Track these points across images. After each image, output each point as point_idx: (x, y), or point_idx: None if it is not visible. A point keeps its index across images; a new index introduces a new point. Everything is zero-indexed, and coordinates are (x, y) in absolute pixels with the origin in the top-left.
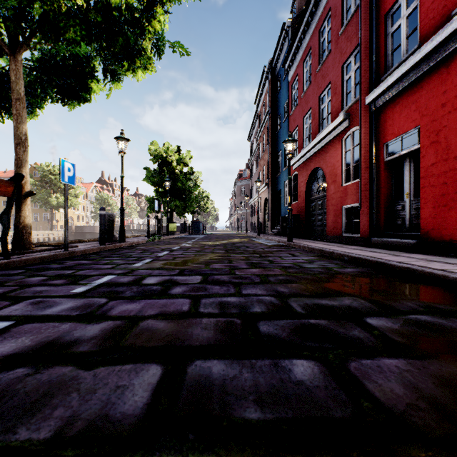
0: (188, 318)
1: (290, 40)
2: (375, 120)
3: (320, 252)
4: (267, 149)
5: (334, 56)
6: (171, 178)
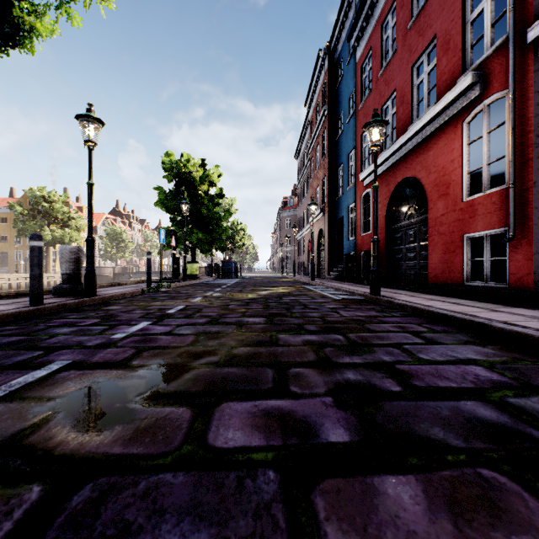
0: None
1: (358, 4)
2: None
3: (470, 326)
4: (322, 164)
5: None
6: (192, 202)
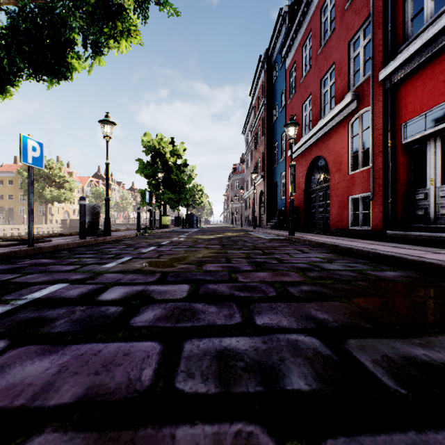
0: (143, 425)
1: (287, 26)
2: (391, 98)
3: (332, 247)
4: (262, 141)
5: (339, 34)
6: (164, 170)
